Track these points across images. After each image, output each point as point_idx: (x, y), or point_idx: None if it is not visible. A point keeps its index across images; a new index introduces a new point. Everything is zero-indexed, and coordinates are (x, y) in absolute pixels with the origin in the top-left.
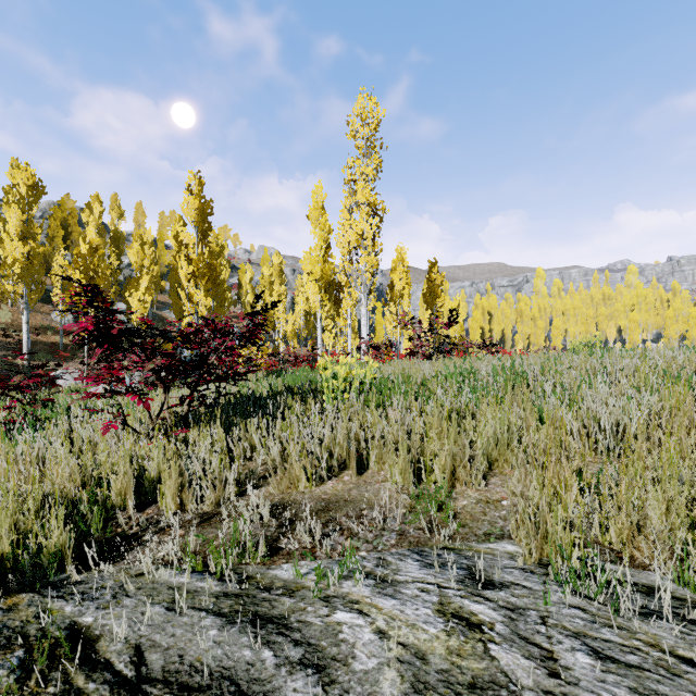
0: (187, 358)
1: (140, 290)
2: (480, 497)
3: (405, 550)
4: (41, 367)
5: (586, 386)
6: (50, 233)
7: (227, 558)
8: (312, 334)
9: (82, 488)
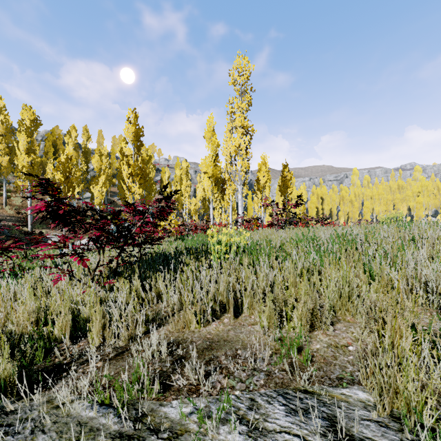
0: (113, 230)
1: (99, 184)
2: (330, 342)
3: (272, 391)
4: (30, 234)
5: (401, 250)
6: (45, 149)
7: (129, 394)
8: (207, 212)
9: (36, 324)
